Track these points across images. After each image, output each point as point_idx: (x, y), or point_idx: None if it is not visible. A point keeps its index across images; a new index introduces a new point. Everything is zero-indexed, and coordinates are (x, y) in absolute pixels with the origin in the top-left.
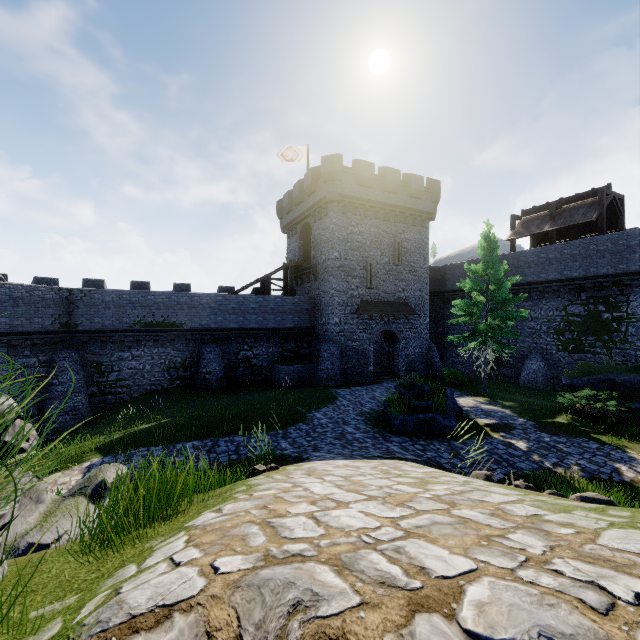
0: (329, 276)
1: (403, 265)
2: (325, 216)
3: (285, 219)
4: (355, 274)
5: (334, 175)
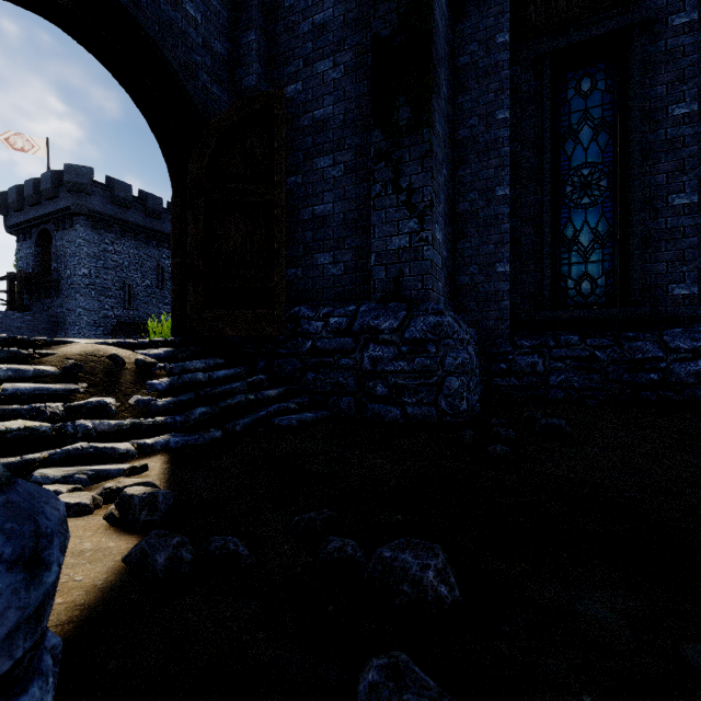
0: (76, 293)
1: (168, 289)
2: (71, 227)
3: (13, 217)
4: (110, 294)
5: (81, 187)
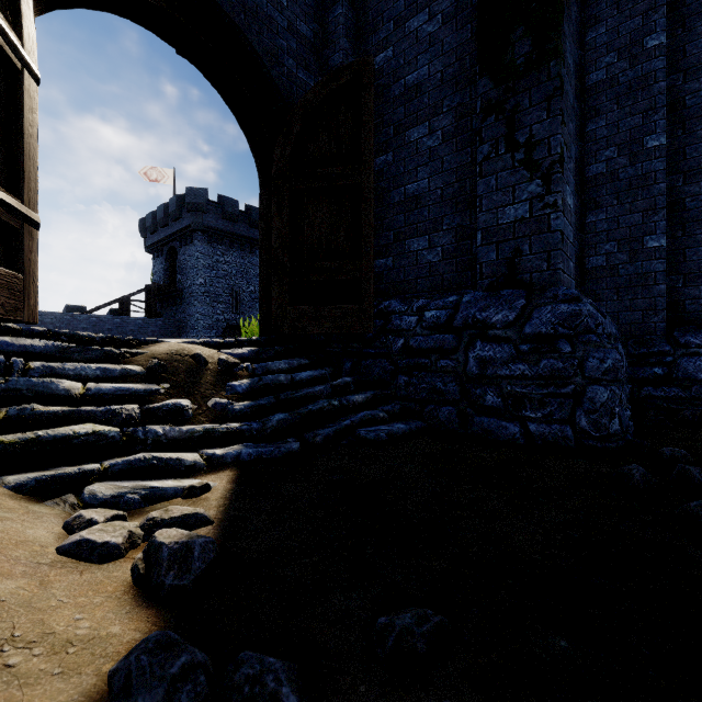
0: (194, 301)
1: None
2: (191, 243)
3: (150, 239)
4: (221, 300)
5: (198, 207)
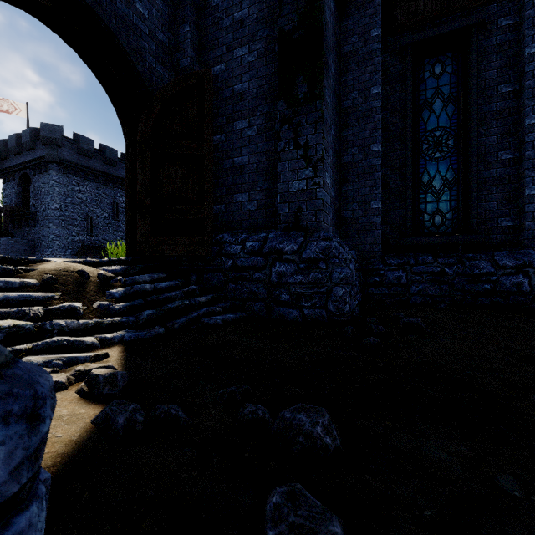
0: (49, 223)
1: (121, 220)
2: (45, 172)
3: None
4: (76, 223)
5: (54, 141)
